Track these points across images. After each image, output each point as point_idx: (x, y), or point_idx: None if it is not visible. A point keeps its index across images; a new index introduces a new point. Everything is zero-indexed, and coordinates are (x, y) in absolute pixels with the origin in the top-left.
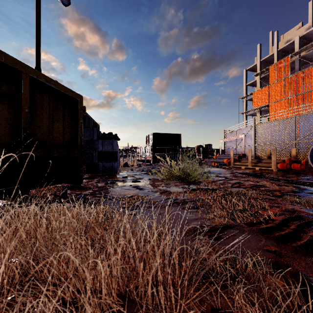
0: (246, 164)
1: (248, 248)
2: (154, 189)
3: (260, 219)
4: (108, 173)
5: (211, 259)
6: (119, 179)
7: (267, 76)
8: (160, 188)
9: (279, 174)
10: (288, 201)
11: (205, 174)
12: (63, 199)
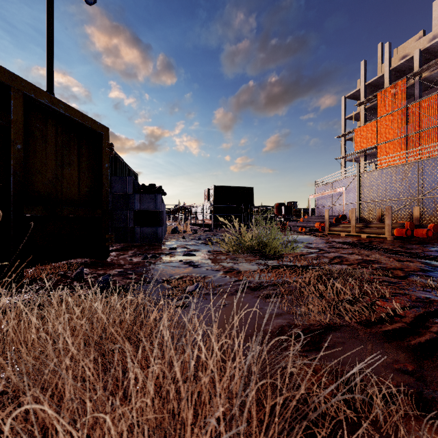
0: (348, 229)
1: (368, 365)
2: (216, 266)
3: (380, 316)
4: (149, 243)
5: (317, 400)
6: (164, 251)
7: (375, 105)
8: (224, 264)
9: (395, 244)
10: (417, 285)
11: (288, 244)
12: (76, 282)
